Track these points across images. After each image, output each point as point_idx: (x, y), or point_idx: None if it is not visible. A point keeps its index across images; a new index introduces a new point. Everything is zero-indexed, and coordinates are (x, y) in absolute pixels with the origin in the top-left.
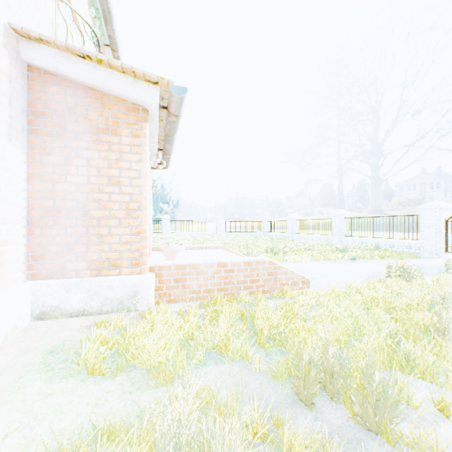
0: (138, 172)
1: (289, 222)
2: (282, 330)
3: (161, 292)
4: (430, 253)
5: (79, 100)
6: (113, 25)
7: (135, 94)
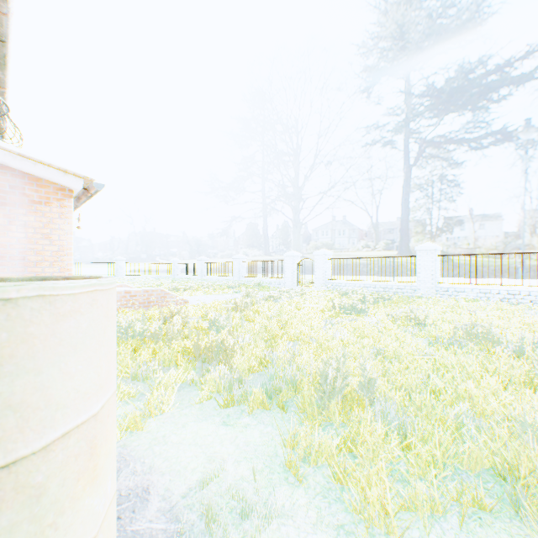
0: (65, 231)
1: (199, 264)
2: None
3: None
4: (289, 287)
5: (19, 181)
6: (7, 72)
7: (66, 183)
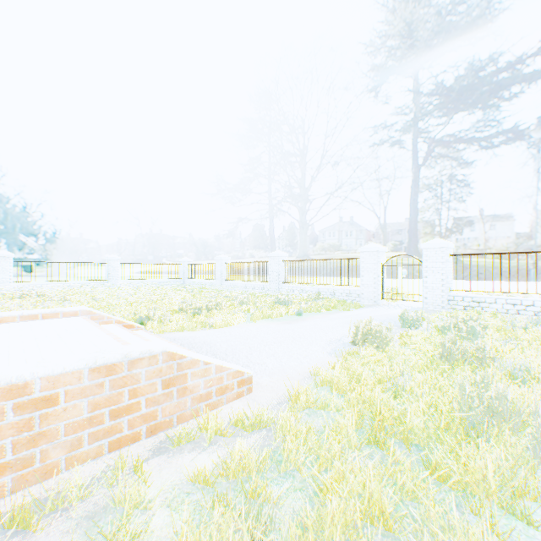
0: None
1: (218, 265)
2: None
3: None
4: (370, 300)
5: None
6: None
7: None
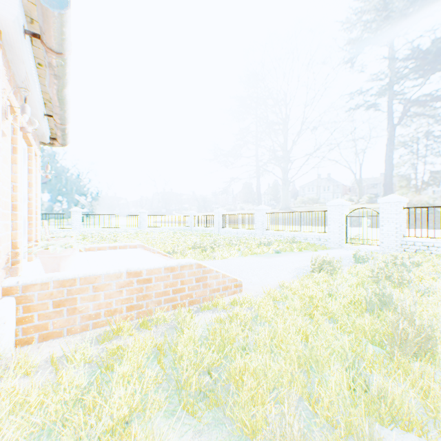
0: None
1: (216, 216)
2: (218, 376)
3: (28, 326)
4: (335, 244)
5: None
6: None
7: None
